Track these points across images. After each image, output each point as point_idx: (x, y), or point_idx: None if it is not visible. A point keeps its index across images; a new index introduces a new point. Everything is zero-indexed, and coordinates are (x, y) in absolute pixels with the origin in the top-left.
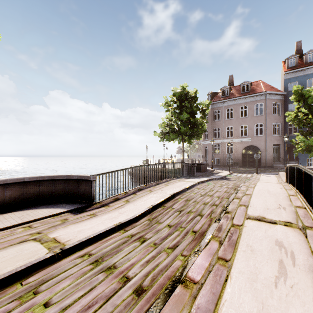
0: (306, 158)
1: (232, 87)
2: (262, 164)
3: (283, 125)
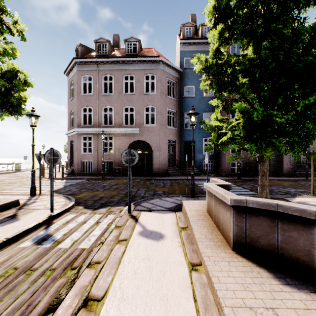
0: (203, 160)
1: (116, 49)
2: (154, 170)
3: (180, 114)
